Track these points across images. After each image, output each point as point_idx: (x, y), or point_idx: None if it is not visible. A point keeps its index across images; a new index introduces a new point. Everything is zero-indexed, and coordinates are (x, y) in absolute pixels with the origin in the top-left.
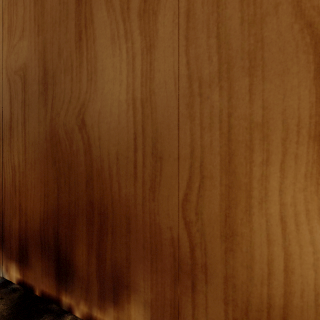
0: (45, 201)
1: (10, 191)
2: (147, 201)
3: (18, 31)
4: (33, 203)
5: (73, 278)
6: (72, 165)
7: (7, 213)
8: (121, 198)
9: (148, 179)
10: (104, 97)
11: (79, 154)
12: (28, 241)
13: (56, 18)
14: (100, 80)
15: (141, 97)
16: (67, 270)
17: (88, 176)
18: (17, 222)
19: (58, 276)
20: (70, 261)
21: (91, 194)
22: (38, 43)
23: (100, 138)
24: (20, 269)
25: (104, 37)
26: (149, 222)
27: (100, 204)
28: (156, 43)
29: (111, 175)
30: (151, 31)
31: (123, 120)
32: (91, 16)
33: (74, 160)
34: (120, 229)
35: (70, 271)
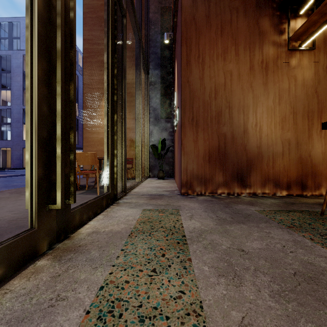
0: (297, 173)
1: (282, 171)
2: (325, 170)
3: (286, 129)
4: (293, 173)
5: (307, 188)
6: (307, 164)
7: (281, 177)
8: (319, 170)
9: (325, 166)
10: (315, 151)
11: (308, 162)
12: (290, 183)
13: (301, 131)
14: (314, 147)
15: (324, 152)
16: (305, 187)
17: (311, 166)
18: (286, 179)
19: (302, 189)
20: (306, 184)
21: (312, 170)
22: (295, 135)
23: (314, 159)
24: (287, 191)
25: (315, 139)
26: (325, 173)
27: (314, 171)
28: (326, 143)
29: (317, 166)
30: (326, 141)
31: (320, 156)
32: (312, 134)
33: (307, 163)
34: (319, 175)
35: (306, 187)
